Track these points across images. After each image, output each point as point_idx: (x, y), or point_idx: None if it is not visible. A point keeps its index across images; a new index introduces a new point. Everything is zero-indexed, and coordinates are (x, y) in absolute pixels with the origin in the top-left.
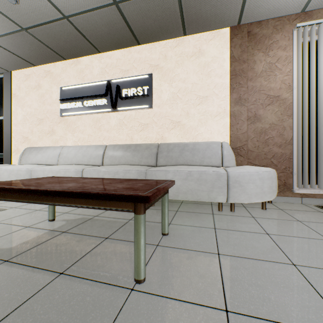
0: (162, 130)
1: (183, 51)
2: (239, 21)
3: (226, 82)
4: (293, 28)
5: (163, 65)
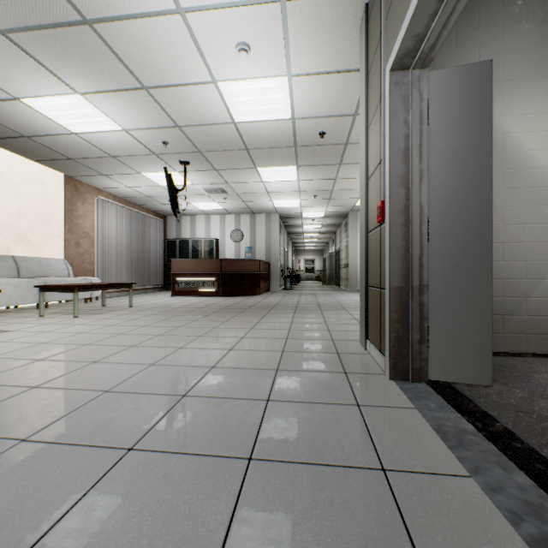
0: (9, 242)
1: (30, 173)
2: (73, 176)
3: (63, 214)
4: (95, 195)
5: (10, 176)
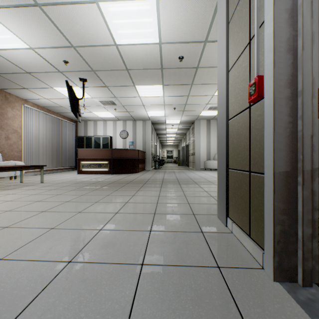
0: None
1: None
2: (3, 89)
3: None
4: (22, 104)
5: None
